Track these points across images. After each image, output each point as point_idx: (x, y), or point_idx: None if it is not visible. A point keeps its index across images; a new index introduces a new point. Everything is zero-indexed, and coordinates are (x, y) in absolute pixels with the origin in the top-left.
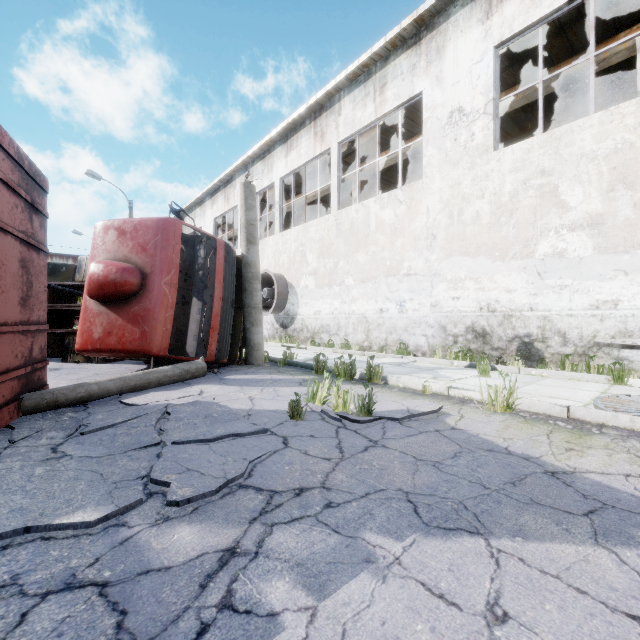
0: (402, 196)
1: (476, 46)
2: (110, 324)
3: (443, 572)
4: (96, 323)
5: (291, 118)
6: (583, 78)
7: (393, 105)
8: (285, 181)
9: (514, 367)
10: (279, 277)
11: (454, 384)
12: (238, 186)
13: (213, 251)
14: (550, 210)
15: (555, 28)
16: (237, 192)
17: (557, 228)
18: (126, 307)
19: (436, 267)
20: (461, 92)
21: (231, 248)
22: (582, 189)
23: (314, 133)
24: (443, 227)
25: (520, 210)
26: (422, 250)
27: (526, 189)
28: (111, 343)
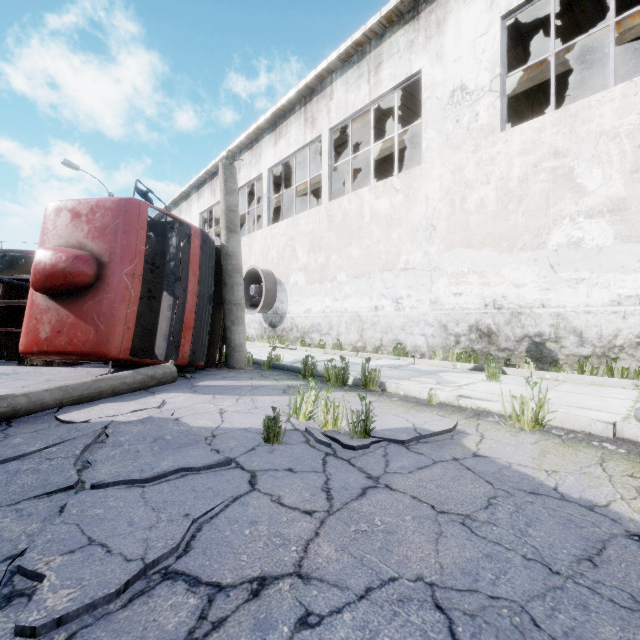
0: (399, 184)
1: (480, 17)
2: (60, 322)
3: None
4: (43, 321)
5: (280, 103)
6: (588, 63)
7: (389, 86)
8: (275, 174)
9: (525, 370)
10: (267, 273)
11: (462, 391)
12: None
13: (187, 239)
14: (564, 195)
15: (562, 4)
16: None
17: (572, 215)
18: (79, 302)
19: (436, 260)
20: (464, 68)
21: (209, 237)
22: (601, 171)
23: (304, 119)
24: (444, 217)
25: (530, 196)
26: (421, 242)
27: (537, 173)
28: (60, 344)
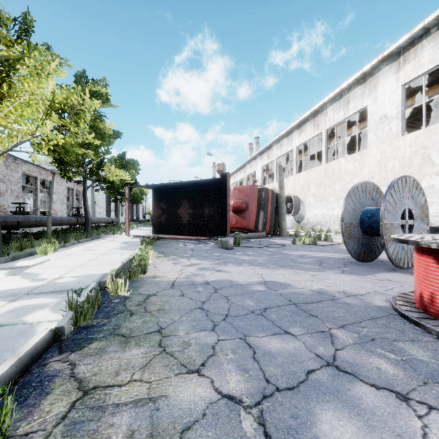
0: (357, 157)
1: (392, 85)
2: (237, 220)
3: (309, 253)
4: (233, 219)
5: (301, 118)
6: None
7: (353, 112)
8: None
9: None
10: (295, 197)
11: None
12: (274, 150)
13: (267, 194)
14: (427, 165)
15: None
16: (274, 153)
17: (430, 174)
18: (242, 214)
19: None
20: (385, 107)
21: (274, 191)
22: None
23: (313, 124)
24: (377, 173)
25: (413, 165)
26: None
27: (416, 155)
28: (238, 225)
